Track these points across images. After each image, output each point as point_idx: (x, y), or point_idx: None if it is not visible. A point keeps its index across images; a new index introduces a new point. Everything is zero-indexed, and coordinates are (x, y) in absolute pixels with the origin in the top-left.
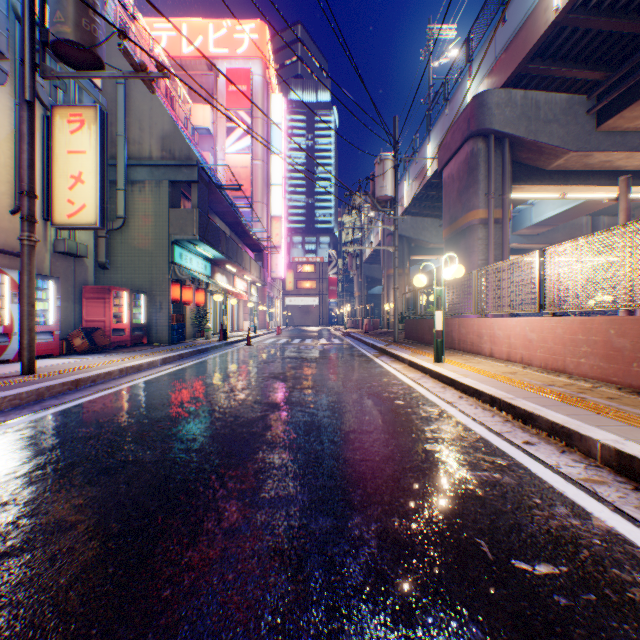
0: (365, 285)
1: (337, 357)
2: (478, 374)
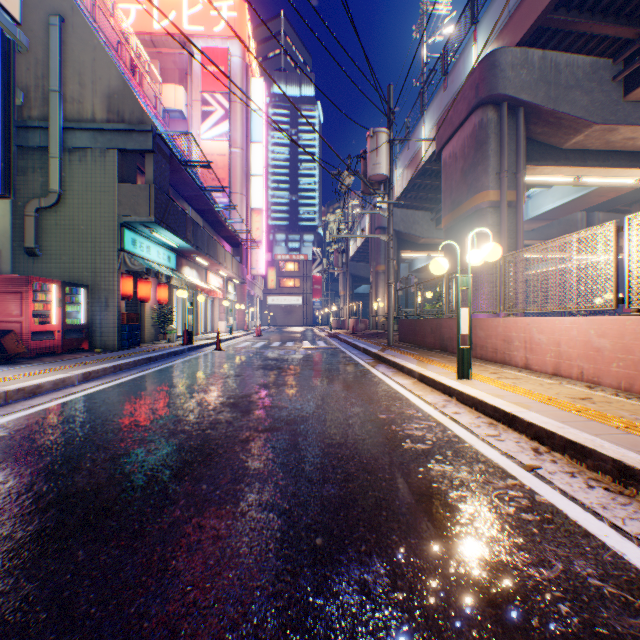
0: (351, 284)
1: (323, 367)
2: (540, 402)
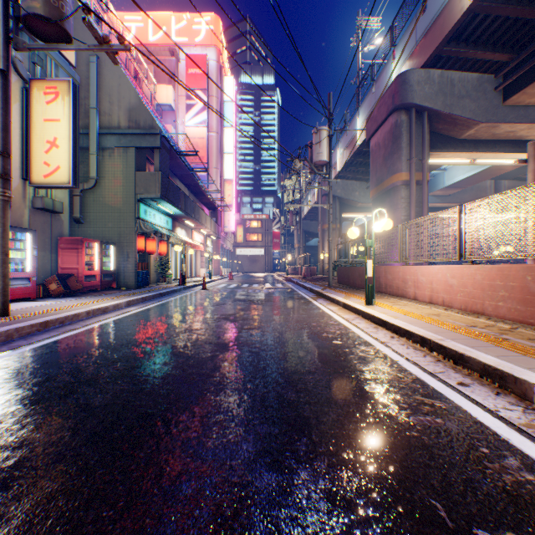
0: (303, 238)
1: (280, 300)
2: (406, 316)
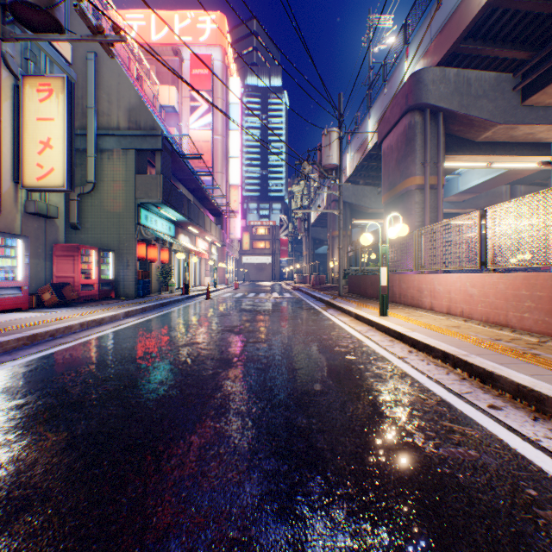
0: (312, 245)
1: (288, 310)
2: (424, 328)
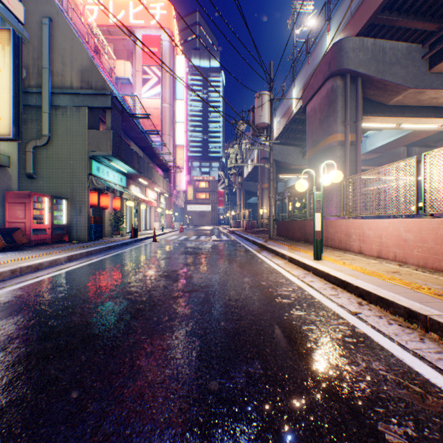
0: (244, 196)
1: (225, 252)
2: (365, 274)
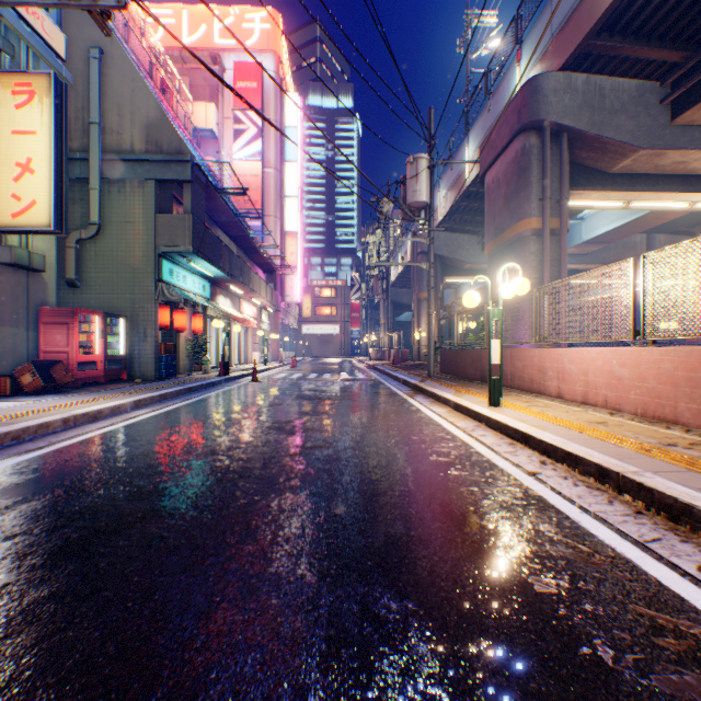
0: (392, 311)
1: (362, 397)
2: (557, 425)
